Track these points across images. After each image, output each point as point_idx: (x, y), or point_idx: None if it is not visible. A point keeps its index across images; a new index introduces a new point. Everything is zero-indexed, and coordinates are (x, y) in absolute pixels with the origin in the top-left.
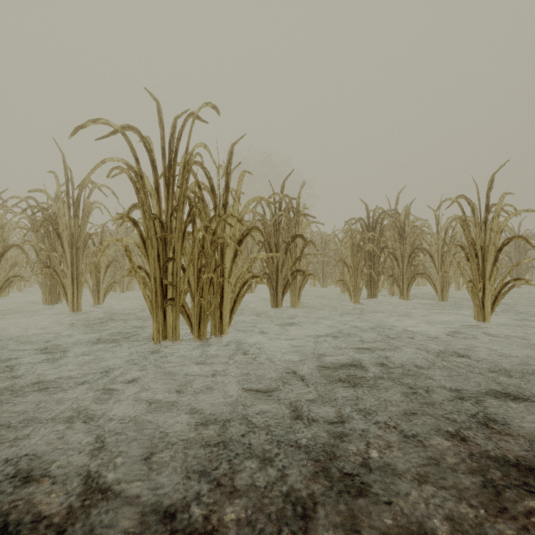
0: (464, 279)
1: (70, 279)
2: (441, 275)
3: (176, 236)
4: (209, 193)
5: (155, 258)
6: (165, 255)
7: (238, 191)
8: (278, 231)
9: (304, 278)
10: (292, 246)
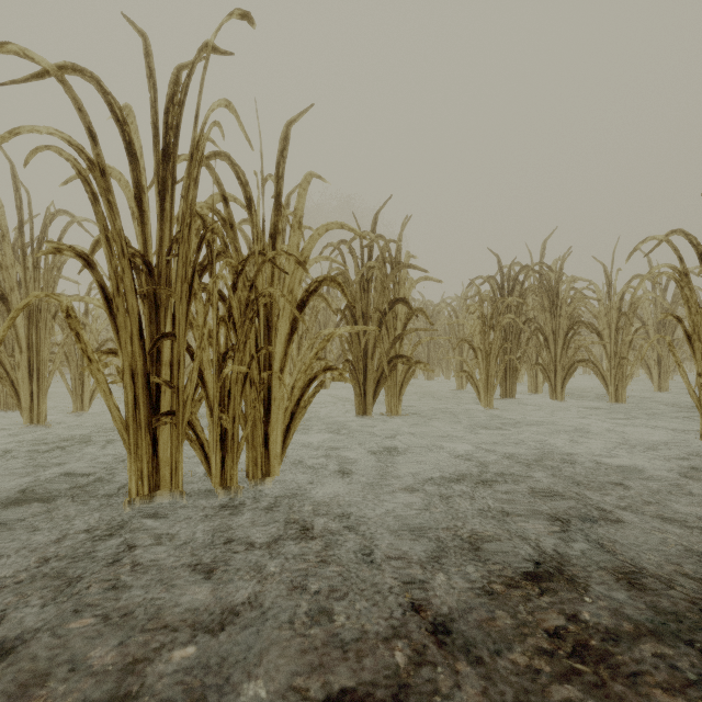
0: (681, 371)
1: (26, 371)
2: (617, 363)
3: (178, 290)
4: None
5: (134, 334)
6: (157, 327)
7: (299, 209)
8: (368, 294)
9: (409, 369)
10: (389, 317)
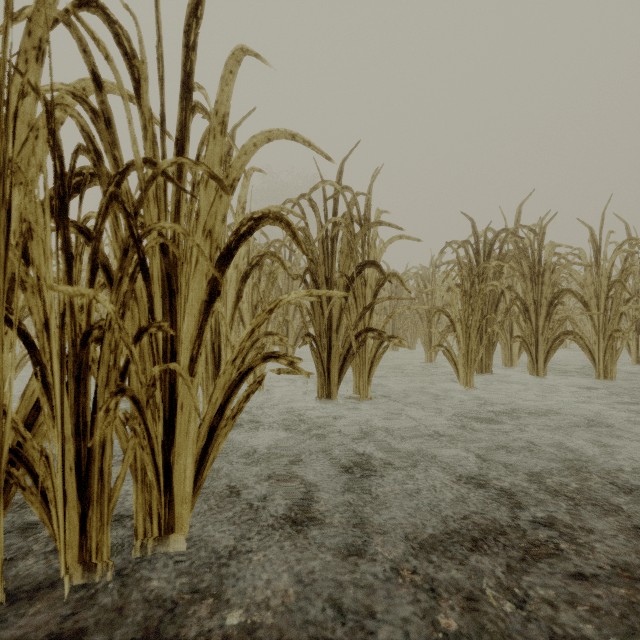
0: None
1: None
2: (607, 336)
3: None
4: (190, 171)
5: None
6: None
7: (222, 101)
8: (332, 257)
9: (381, 344)
10: (357, 283)
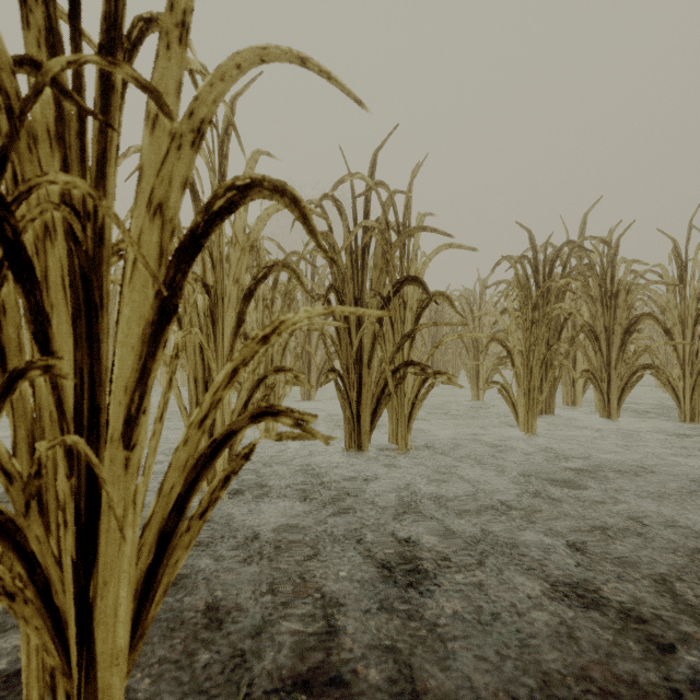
0: None
1: None
2: (697, 370)
3: None
4: None
5: None
6: None
7: None
8: (363, 271)
9: (424, 382)
10: (394, 304)
